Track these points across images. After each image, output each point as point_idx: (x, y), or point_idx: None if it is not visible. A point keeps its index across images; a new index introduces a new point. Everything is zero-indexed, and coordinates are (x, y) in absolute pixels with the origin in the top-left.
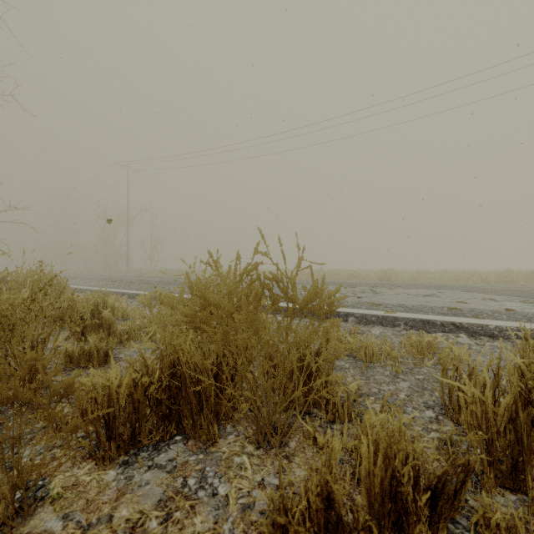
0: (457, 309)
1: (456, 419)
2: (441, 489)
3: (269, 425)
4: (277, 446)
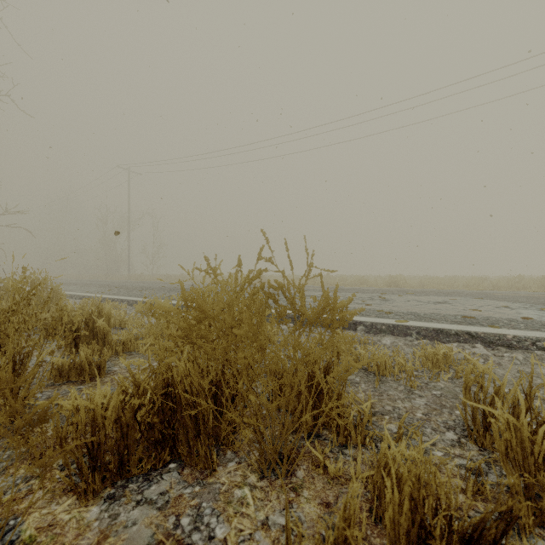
0: (471, 318)
1: (481, 442)
2: (478, 539)
3: (273, 452)
4: (283, 476)
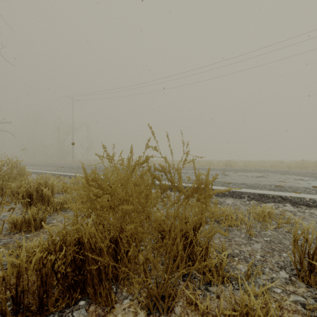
0: (281, 186)
1: (307, 281)
2: None
3: (157, 295)
4: (165, 313)
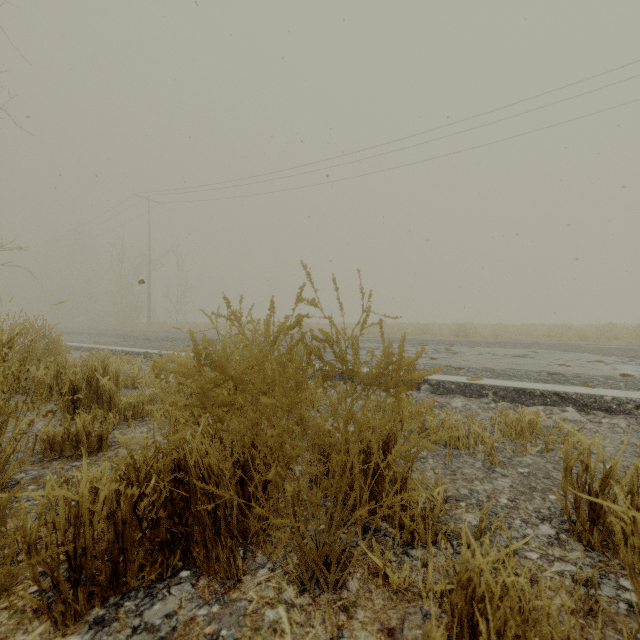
0: (559, 375)
1: (587, 540)
2: None
3: (318, 558)
4: (330, 589)
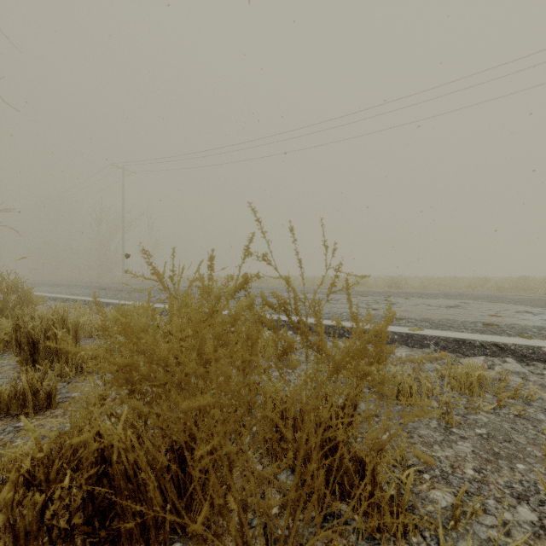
0: (494, 325)
1: None
2: None
3: None
4: None
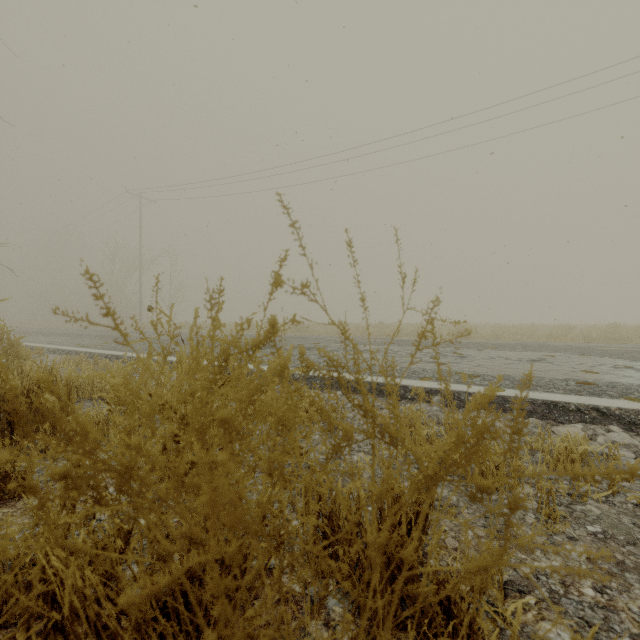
0: (590, 384)
1: None
2: None
3: None
4: None
